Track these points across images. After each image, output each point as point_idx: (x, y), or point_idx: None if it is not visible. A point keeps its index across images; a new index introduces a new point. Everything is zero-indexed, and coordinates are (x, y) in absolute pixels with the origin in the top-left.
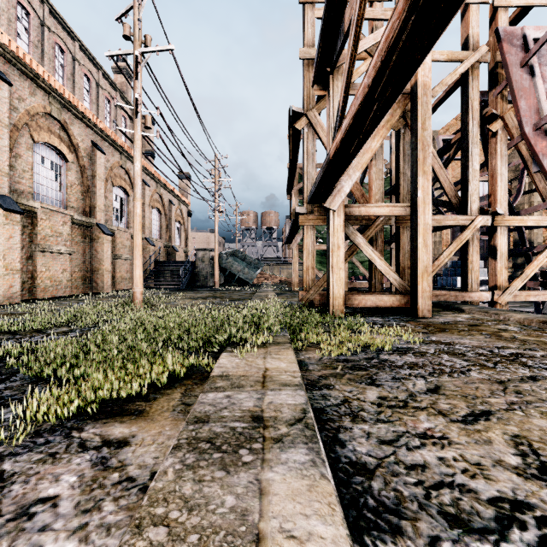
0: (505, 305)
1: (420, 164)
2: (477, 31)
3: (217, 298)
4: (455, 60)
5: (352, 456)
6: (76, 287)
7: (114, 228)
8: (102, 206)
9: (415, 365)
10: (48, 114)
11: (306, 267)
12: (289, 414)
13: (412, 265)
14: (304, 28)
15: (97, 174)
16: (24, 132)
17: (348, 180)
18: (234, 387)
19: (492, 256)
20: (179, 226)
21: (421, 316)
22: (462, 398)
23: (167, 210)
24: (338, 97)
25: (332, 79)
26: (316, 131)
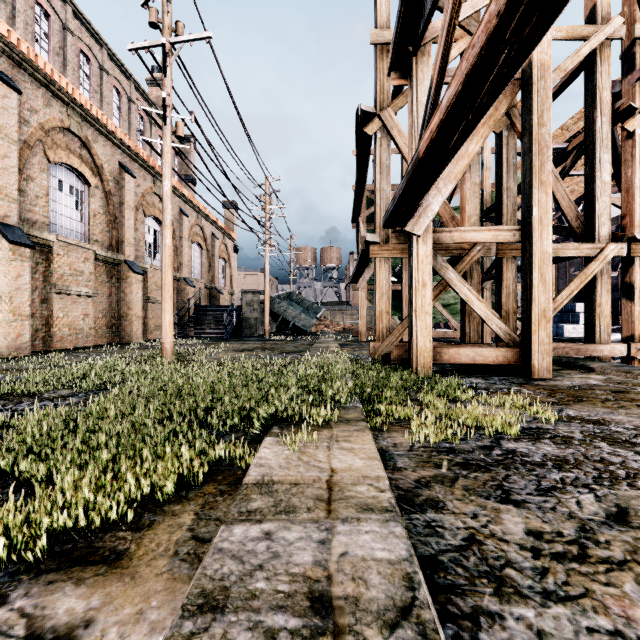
0: None
1: (536, 172)
2: None
3: (266, 350)
4: (577, 37)
5: None
6: (100, 336)
7: (145, 266)
8: (132, 239)
9: (564, 461)
10: (66, 129)
11: (379, 311)
12: (382, 592)
13: (524, 308)
14: (377, 4)
15: (125, 202)
16: (37, 151)
17: (437, 196)
18: (279, 512)
19: (627, 297)
20: (224, 264)
21: (537, 377)
22: None
23: (209, 245)
24: (423, 86)
25: (415, 61)
26: (392, 136)
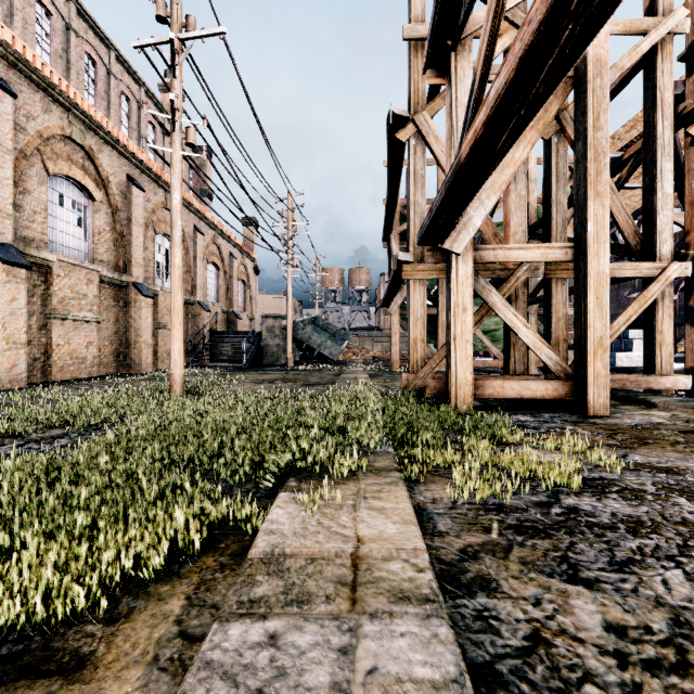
0: None
1: (592, 182)
2: None
3: (288, 382)
4: (635, 31)
5: None
6: (106, 366)
7: (156, 288)
8: (141, 259)
9: (639, 524)
10: (67, 137)
11: (413, 338)
12: None
13: (577, 336)
14: None
15: (133, 218)
16: (35, 161)
17: (479, 209)
18: (290, 602)
19: (692, 323)
20: (243, 287)
21: (593, 414)
22: None
23: (226, 266)
24: (463, 85)
25: (454, 57)
26: (428, 142)
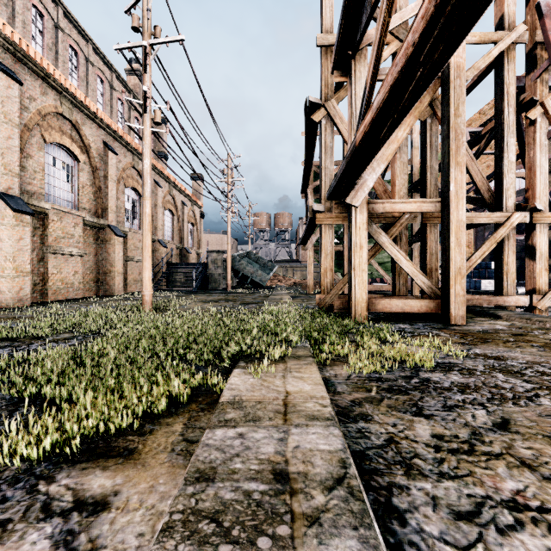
0: (545, 311)
1: (453, 154)
2: (513, 9)
3: (229, 301)
4: (488, 41)
5: (420, 543)
6: (88, 289)
7: (126, 230)
8: (114, 207)
9: (467, 387)
10: (59, 114)
11: (324, 268)
12: (323, 469)
13: (443, 266)
14: (322, 13)
15: (108, 175)
16: (35, 133)
17: (371, 174)
18: (249, 420)
19: (530, 257)
20: (192, 228)
21: (454, 323)
22: (545, 440)
23: (179, 212)
24: (360, 83)
25: (353, 63)
26: (335, 122)
